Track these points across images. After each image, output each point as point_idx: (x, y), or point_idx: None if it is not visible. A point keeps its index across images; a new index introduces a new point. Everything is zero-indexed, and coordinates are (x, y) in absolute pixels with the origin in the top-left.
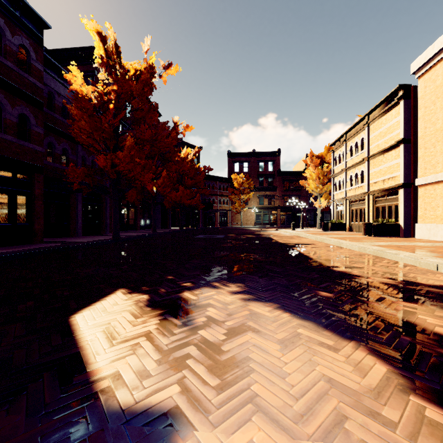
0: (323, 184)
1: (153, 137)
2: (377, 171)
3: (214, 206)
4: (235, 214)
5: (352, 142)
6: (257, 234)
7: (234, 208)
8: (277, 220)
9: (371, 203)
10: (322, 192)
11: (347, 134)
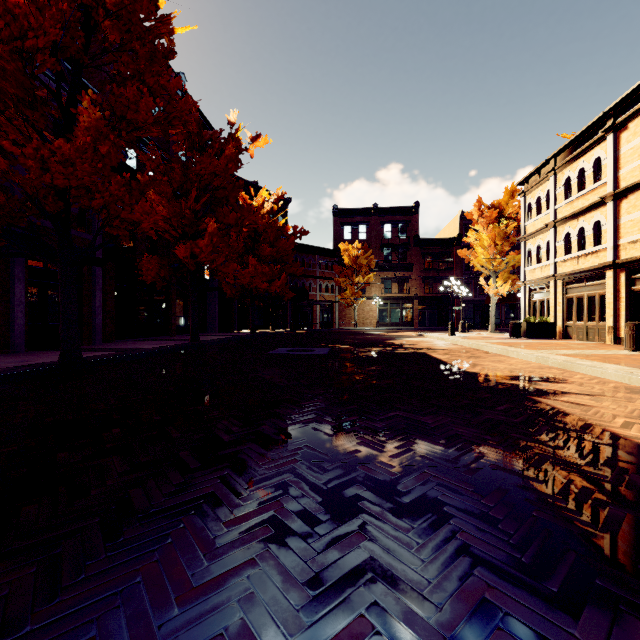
0: (502, 255)
1: (159, 117)
2: (639, 218)
3: (311, 295)
4: (345, 309)
5: (571, 170)
6: (394, 346)
7: (343, 299)
8: (414, 318)
9: (621, 283)
10: (500, 268)
11: (558, 158)
